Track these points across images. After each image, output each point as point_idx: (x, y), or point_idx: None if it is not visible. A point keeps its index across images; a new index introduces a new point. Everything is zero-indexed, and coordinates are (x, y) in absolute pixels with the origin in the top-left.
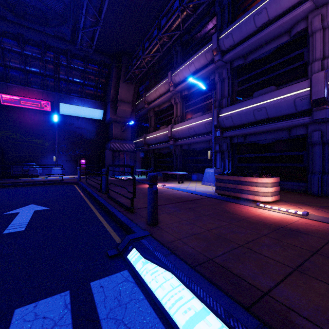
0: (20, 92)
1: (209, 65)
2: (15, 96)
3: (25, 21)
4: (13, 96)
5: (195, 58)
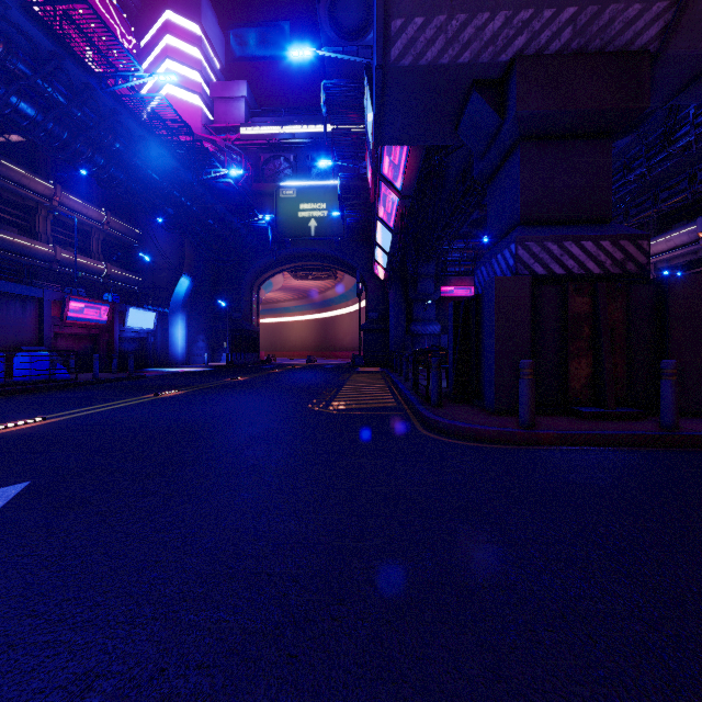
0: (456, 282)
1: (694, 243)
2: (451, 287)
3: (483, 230)
4: (449, 287)
5: (675, 236)
